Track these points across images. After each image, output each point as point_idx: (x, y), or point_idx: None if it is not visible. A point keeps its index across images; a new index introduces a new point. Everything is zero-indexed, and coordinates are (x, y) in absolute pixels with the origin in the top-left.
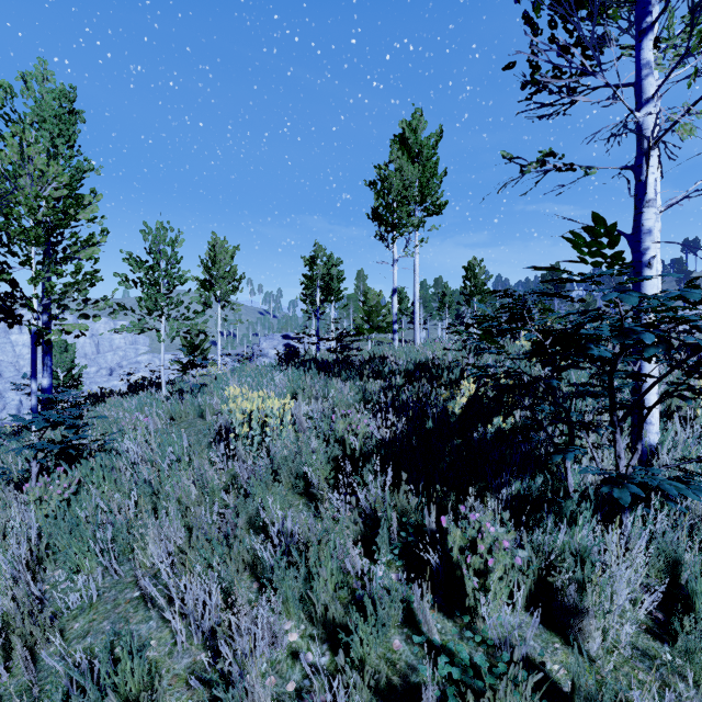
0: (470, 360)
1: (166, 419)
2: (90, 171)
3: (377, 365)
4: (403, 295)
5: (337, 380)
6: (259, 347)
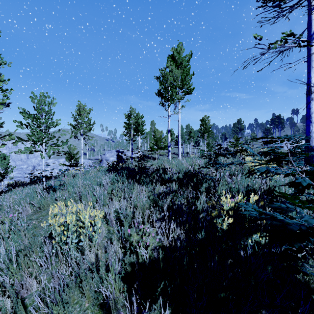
0: (217, 175)
1: (37, 206)
2: (3, 64)
3: (161, 175)
4: (172, 132)
5: (138, 183)
6: (105, 156)
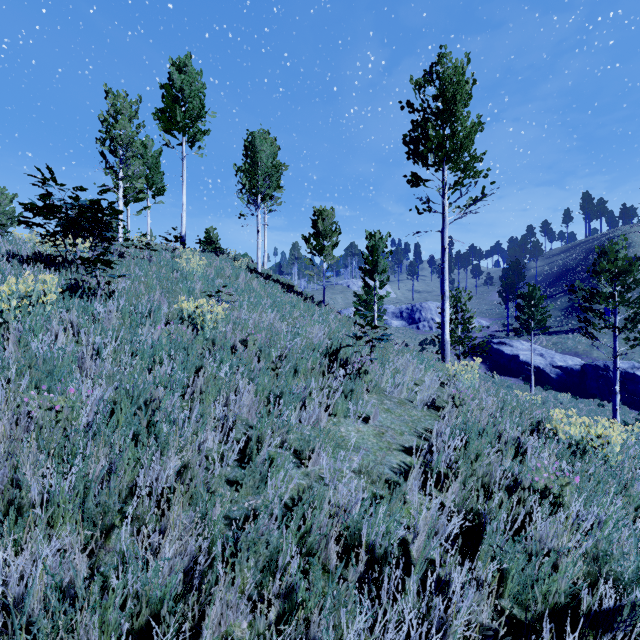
0: None
1: None
2: None
3: None
4: None
5: None
6: None
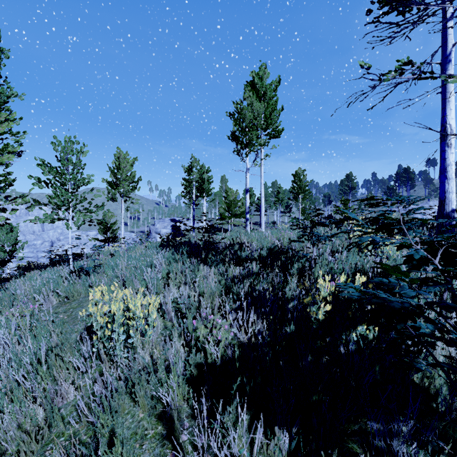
0: (314, 251)
1: (63, 296)
2: (14, 97)
3: (236, 252)
4: (251, 193)
5: (204, 264)
6: (154, 227)
